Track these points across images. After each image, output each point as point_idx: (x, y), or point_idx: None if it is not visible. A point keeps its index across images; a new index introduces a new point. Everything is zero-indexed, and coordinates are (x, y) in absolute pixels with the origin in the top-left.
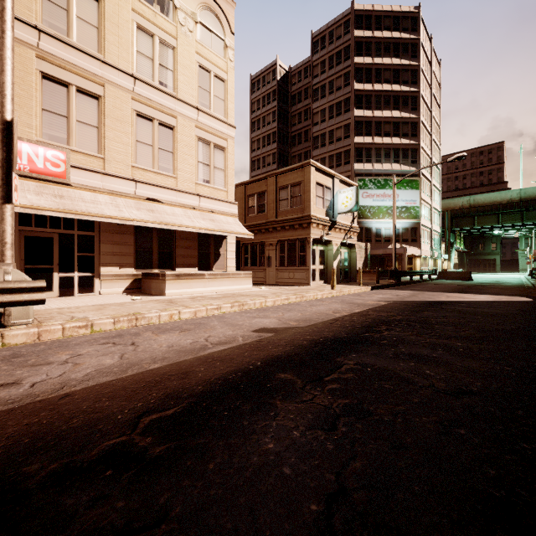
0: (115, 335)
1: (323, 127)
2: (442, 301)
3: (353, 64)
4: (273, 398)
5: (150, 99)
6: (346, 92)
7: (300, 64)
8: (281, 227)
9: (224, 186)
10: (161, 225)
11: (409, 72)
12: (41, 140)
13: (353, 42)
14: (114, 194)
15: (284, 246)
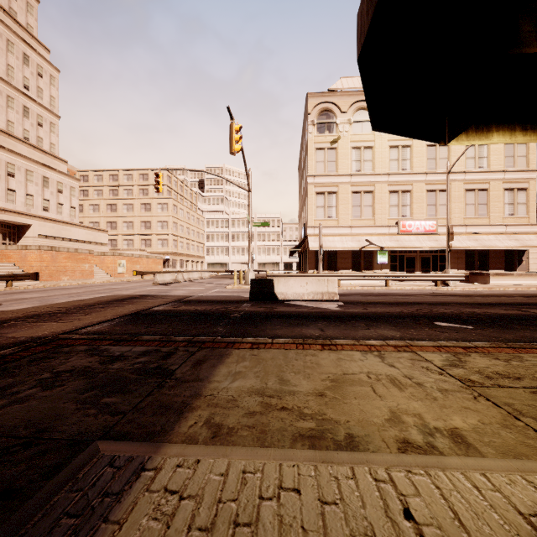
0: (489, 290)
1: None
2: None
3: None
4: None
5: (473, 179)
6: None
7: None
8: None
9: (525, 214)
10: (483, 248)
11: None
12: (426, 218)
13: None
14: (455, 234)
15: None
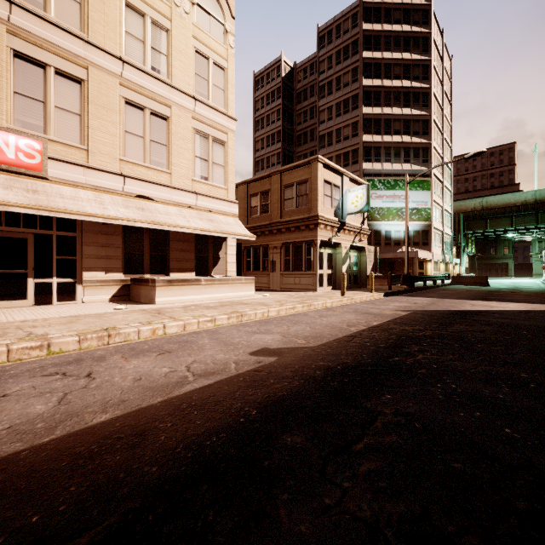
0: (72, 360)
1: (330, 125)
2: (469, 310)
3: (361, 59)
4: (273, 498)
5: (141, 85)
6: (354, 88)
7: (305, 61)
8: (286, 228)
9: (223, 183)
10: (151, 225)
11: (420, 67)
12: (12, 127)
13: (361, 36)
14: (99, 190)
15: (289, 249)
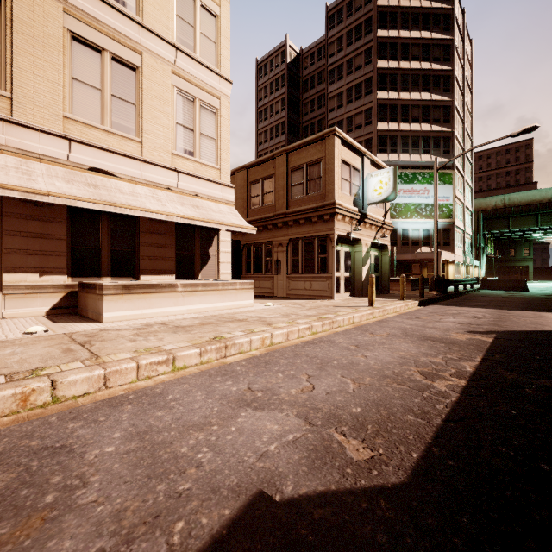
0: None
1: (340, 113)
2: None
3: (375, 38)
4: None
5: (96, 18)
6: (367, 71)
7: (312, 45)
8: (294, 221)
9: (215, 161)
10: (103, 206)
11: (441, 47)
12: None
13: (375, 12)
14: (27, 156)
15: (297, 246)
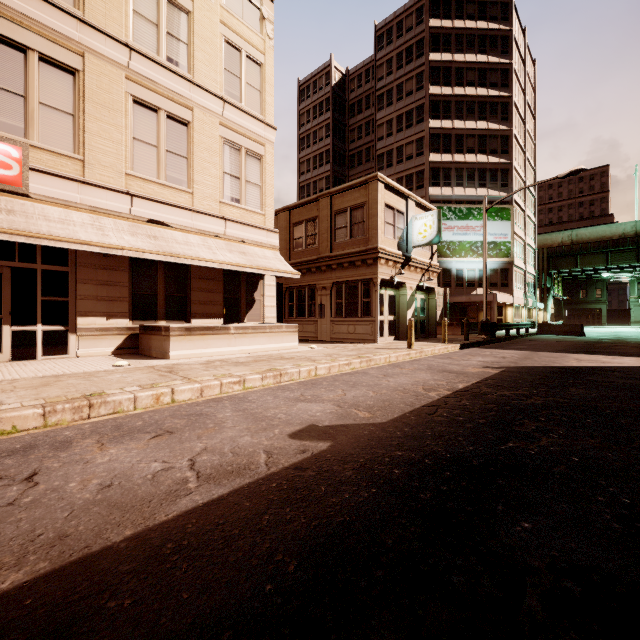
0: (19, 447)
1: (390, 143)
2: (577, 367)
3: (427, 62)
4: None
5: (153, 80)
6: (418, 98)
7: (360, 66)
8: (338, 264)
9: (260, 207)
10: (165, 257)
11: (499, 72)
12: None
13: (427, 34)
14: (97, 212)
15: (341, 290)
